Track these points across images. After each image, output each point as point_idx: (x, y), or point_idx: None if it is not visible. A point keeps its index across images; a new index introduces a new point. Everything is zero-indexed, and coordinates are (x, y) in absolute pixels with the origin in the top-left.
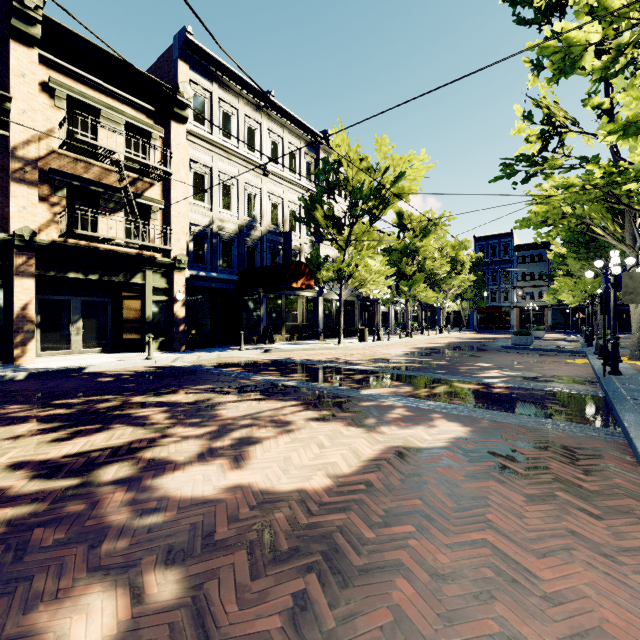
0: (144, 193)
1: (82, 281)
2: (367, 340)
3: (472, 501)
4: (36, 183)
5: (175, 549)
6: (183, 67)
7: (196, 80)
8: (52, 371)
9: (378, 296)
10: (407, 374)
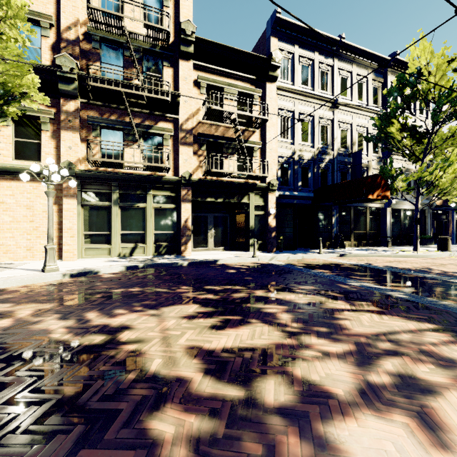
0: (249, 139)
1: (213, 203)
2: (450, 249)
3: None
4: (191, 144)
5: None
6: (273, 41)
7: (282, 47)
8: (200, 262)
9: None
10: None
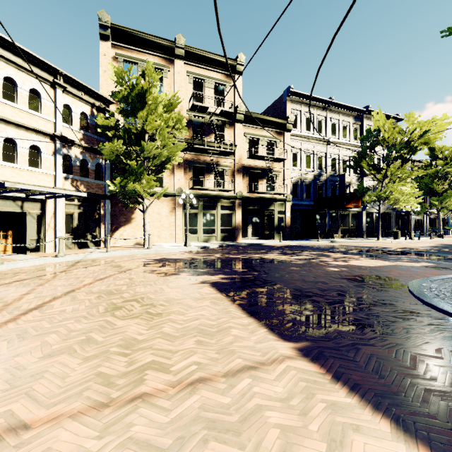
0: (273, 169)
1: (251, 209)
2: (400, 238)
3: (419, 270)
4: (241, 174)
5: (341, 267)
6: (288, 104)
7: (293, 108)
8: (253, 244)
9: (409, 210)
10: (420, 253)
